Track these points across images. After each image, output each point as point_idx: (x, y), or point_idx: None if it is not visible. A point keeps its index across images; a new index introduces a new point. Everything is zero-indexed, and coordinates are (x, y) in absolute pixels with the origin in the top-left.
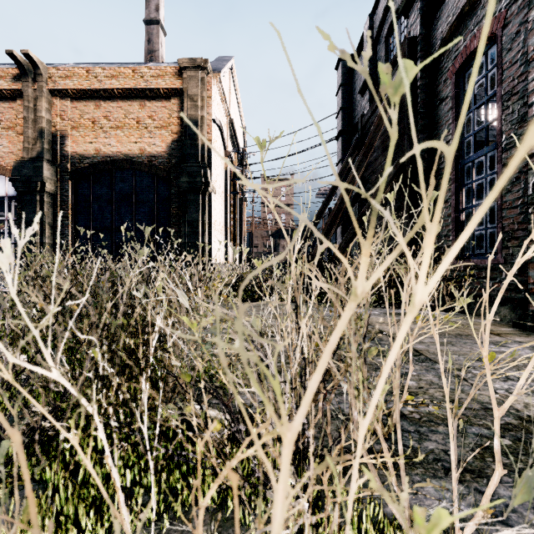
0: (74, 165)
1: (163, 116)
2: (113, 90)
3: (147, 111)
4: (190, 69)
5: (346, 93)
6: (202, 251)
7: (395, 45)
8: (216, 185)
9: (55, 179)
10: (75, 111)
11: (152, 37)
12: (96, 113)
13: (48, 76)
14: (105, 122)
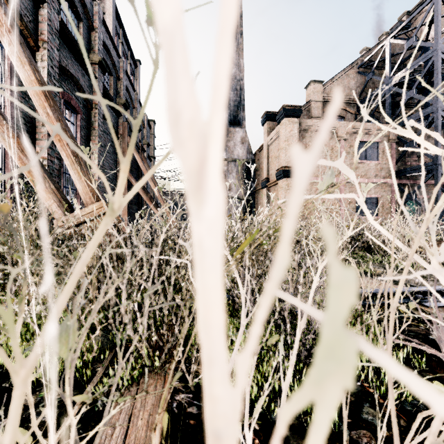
0: None
1: None
2: None
3: None
4: None
5: None
6: None
7: None
8: None
9: None
10: None
11: None
12: None
13: None
14: None
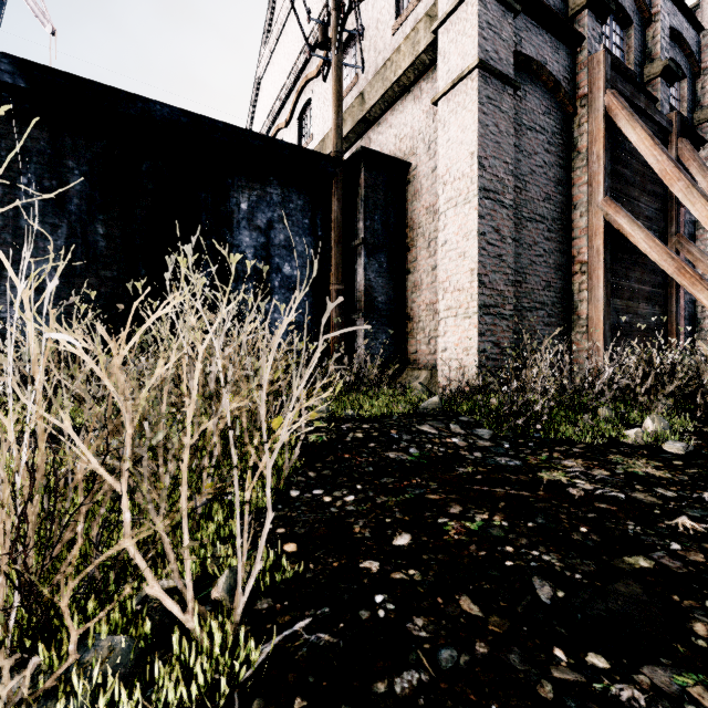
0: None
1: None
2: None
3: None
4: None
5: None
6: None
7: (603, 34)
8: None
9: None
10: None
11: None
12: None
13: None
14: None
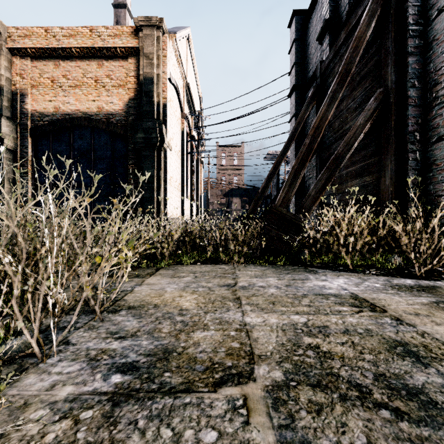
0: (34, 123)
1: (121, 75)
2: (71, 49)
3: (104, 70)
4: (146, 28)
5: (300, 48)
6: (157, 206)
7: None
8: (172, 143)
9: (15, 136)
10: (35, 70)
11: (120, 19)
12: (55, 72)
13: (8, 35)
14: (64, 81)
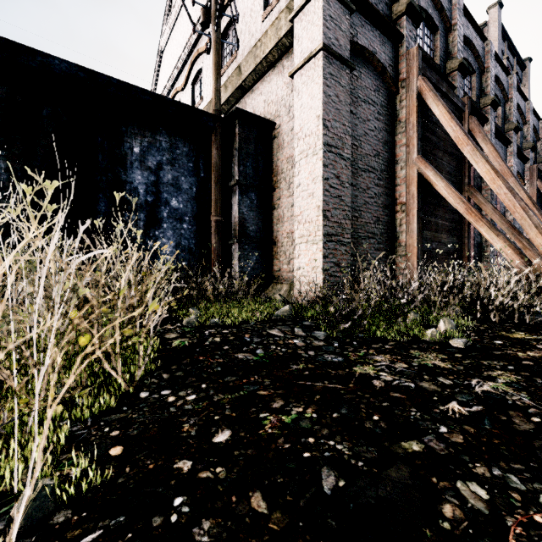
0: None
1: None
2: None
3: None
4: None
5: None
6: None
7: (418, 36)
8: None
9: None
10: None
11: None
12: None
13: None
14: None
